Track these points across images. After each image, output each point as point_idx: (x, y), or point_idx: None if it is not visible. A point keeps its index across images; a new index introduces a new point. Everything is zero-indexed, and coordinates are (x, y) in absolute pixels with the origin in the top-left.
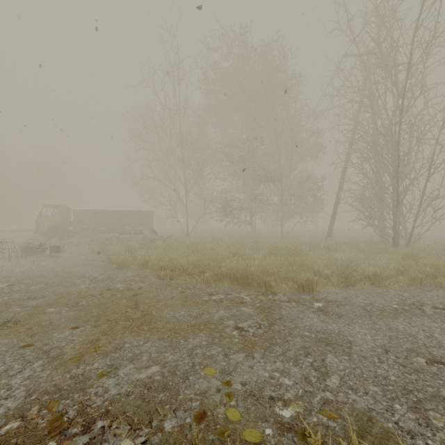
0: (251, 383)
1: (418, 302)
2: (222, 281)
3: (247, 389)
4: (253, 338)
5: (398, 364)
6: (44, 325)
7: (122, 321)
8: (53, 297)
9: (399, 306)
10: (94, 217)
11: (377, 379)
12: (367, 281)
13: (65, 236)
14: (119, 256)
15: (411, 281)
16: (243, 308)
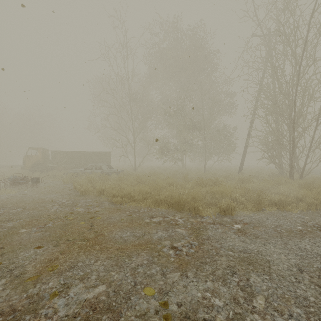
0: (186, 304)
1: (318, 224)
2: (161, 206)
3: (182, 311)
4: (186, 257)
5: (314, 284)
6: (15, 245)
7: (78, 241)
8: (27, 220)
9: (303, 227)
10: (66, 157)
11: (298, 300)
12: (273, 206)
13: (44, 170)
14: (82, 186)
15: (308, 206)
16: (177, 229)
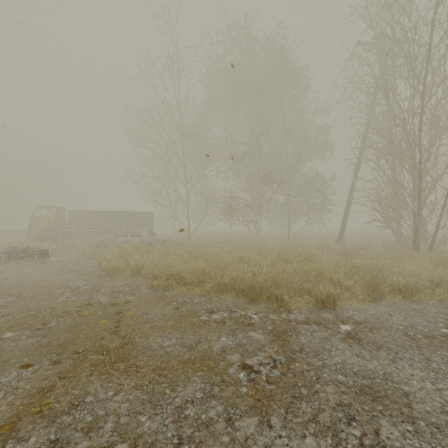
0: None
1: None
2: (225, 294)
3: None
4: (267, 385)
5: None
6: None
7: (92, 354)
8: (19, 316)
9: None
10: (90, 219)
11: None
12: (396, 293)
13: (59, 238)
14: (110, 261)
15: None
16: (251, 333)
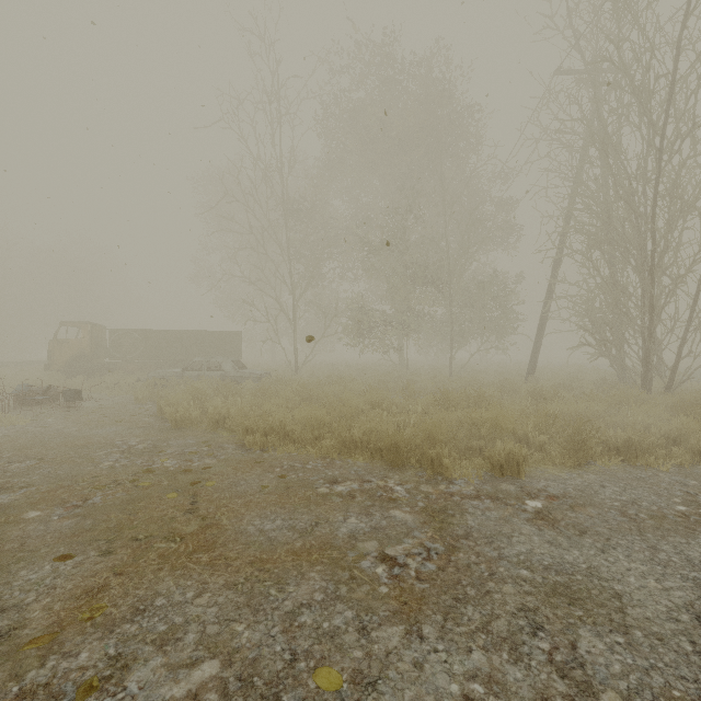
0: None
1: None
2: (354, 455)
3: None
4: (417, 584)
5: None
6: (8, 551)
7: (160, 541)
8: (45, 487)
9: (688, 508)
10: (143, 342)
11: None
12: (613, 455)
13: (95, 372)
14: (177, 407)
15: (693, 457)
16: (394, 511)
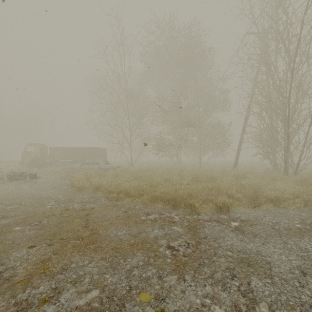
0: None
1: None
2: (157, 203)
3: None
4: (183, 258)
5: None
6: (7, 244)
7: (72, 240)
8: (22, 217)
9: (301, 225)
10: (64, 152)
11: (304, 308)
12: (270, 202)
13: (42, 166)
14: (79, 181)
15: (305, 203)
16: (174, 227)
